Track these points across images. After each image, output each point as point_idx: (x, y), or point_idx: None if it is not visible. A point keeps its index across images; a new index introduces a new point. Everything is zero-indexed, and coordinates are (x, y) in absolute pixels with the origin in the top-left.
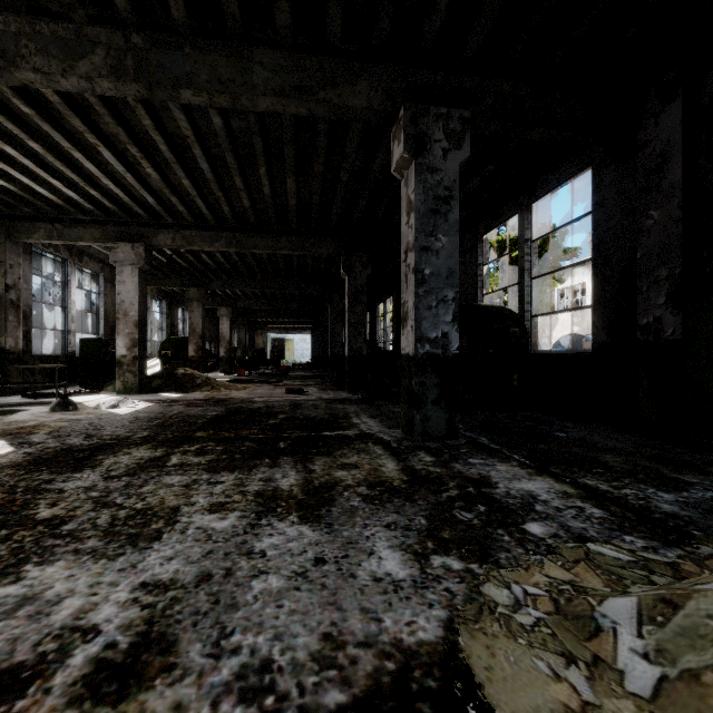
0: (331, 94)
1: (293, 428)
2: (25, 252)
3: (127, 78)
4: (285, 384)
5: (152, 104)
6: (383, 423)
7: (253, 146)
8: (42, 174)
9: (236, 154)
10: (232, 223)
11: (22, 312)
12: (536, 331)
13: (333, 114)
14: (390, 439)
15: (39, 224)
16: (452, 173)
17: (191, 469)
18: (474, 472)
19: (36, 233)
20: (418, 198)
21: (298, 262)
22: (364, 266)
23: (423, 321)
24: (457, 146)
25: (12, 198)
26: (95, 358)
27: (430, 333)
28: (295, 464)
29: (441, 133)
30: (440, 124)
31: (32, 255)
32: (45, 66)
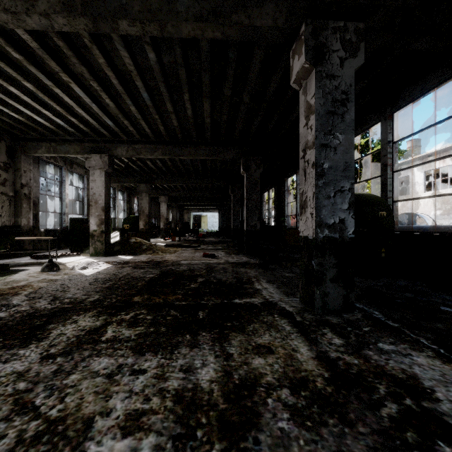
0: (242, 16)
1: (209, 293)
2: (34, 162)
3: (76, 13)
4: (202, 249)
5: (104, 45)
6: (281, 290)
7: (179, 77)
8: (38, 107)
9: (167, 84)
10: (166, 138)
11: (33, 201)
12: (397, 213)
13: (243, 35)
14: (292, 310)
15: (41, 143)
16: (348, 78)
17: (119, 347)
18: (395, 367)
19: (40, 149)
20: (318, 102)
21: (210, 165)
22: (258, 166)
23: (323, 209)
24: (352, 54)
25: (23, 126)
26: (79, 231)
27: (328, 219)
28: (213, 343)
29: (338, 43)
30: (337, 36)
31: (49, 165)
32: (12, 6)
